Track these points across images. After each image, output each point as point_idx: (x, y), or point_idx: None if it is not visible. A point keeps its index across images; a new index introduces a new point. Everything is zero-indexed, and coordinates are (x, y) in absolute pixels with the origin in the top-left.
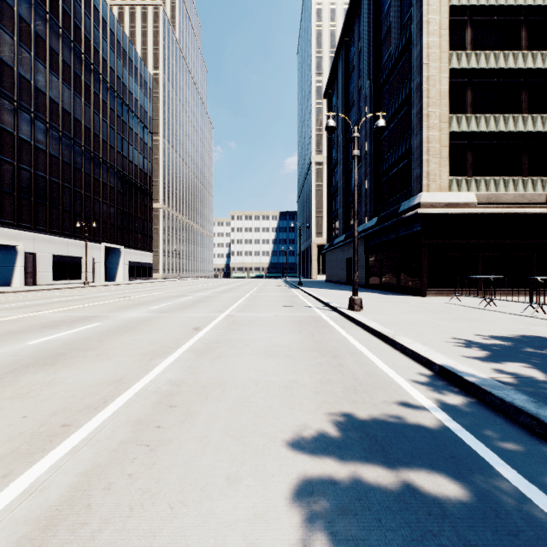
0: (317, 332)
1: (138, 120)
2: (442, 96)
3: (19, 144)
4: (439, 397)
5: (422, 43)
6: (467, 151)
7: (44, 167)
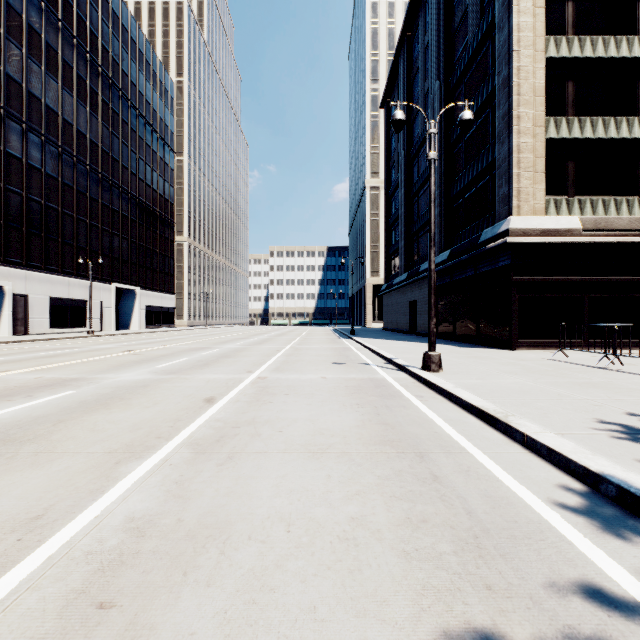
0: (384, 407)
1: (158, 136)
2: (536, 92)
3: (6, 161)
4: None
5: (511, 24)
6: (568, 164)
7: (39, 190)
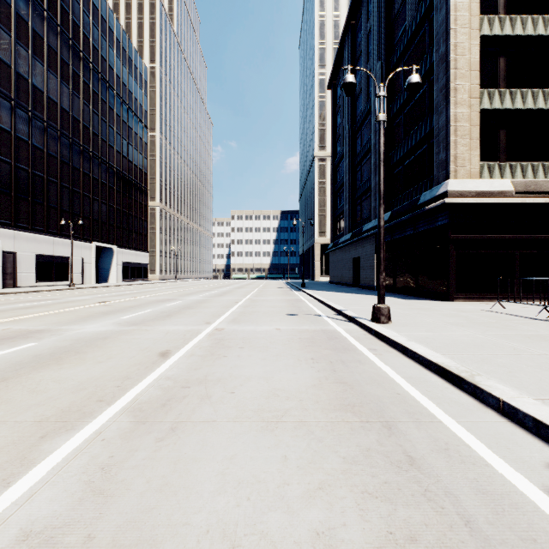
0: (340, 362)
1: (133, 114)
2: (472, 66)
3: None
4: None
5: (449, 4)
6: (500, 132)
7: (27, 160)
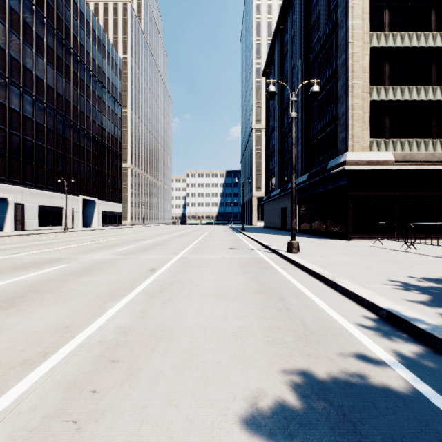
0: (261, 274)
1: (110, 95)
2: (364, 70)
3: (9, 113)
4: (396, 348)
5: (347, 25)
6: (385, 117)
7: (31, 133)
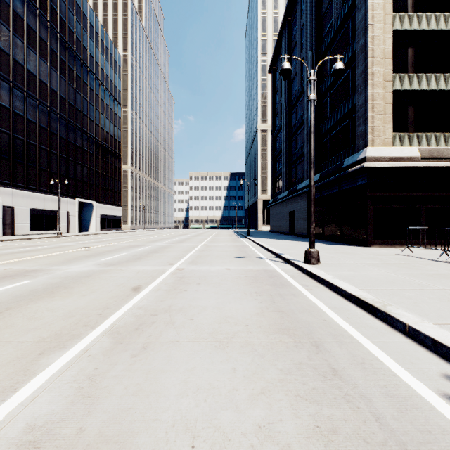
0: (278, 295)
1: (109, 94)
2: (386, 55)
3: None
4: None
5: (367, 4)
6: (409, 109)
7: (22, 131)
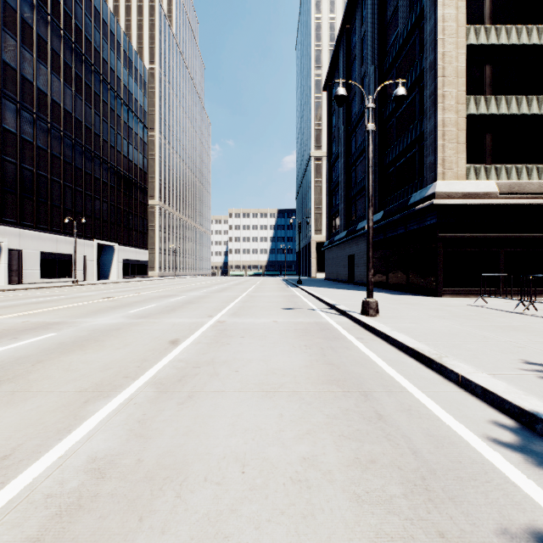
0: (329, 348)
1: (133, 115)
2: (459, 74)
3: (3, 135)
4: None
5: (437, 15)
6: (486, 136)
7: (31, 160)
